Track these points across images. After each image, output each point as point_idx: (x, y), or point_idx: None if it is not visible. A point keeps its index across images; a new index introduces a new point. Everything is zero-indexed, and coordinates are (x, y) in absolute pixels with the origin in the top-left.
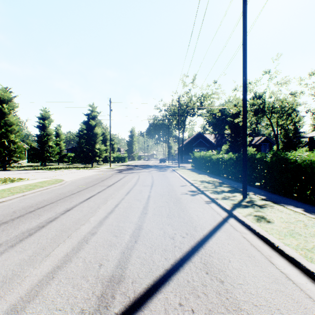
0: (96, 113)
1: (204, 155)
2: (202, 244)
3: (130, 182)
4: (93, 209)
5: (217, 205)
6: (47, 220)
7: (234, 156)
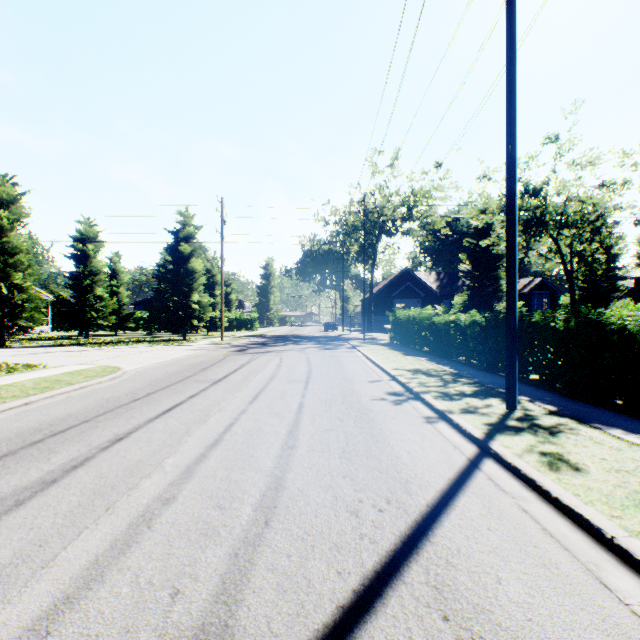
0: (193, 228)
1: (417, 316)
2: (425, 529)
3: (262, 374)
4: (174, 438)
5: (453, 428)
6: (67, 465)
7: (481, 318)
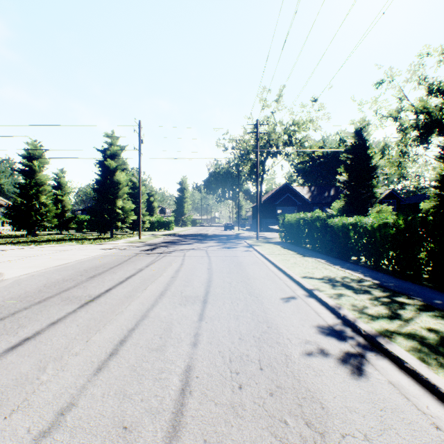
0: (118, 148)
1: (309, 219)
2: None
3: (154, 284)
4: None
5: None
6: None
7: (399, 220)
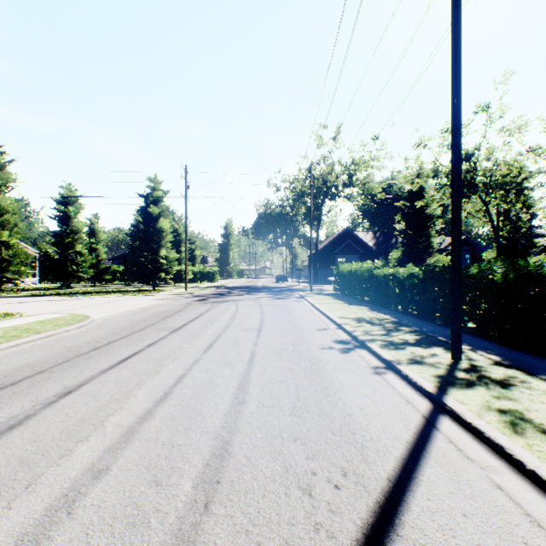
0: (161, 193)
1: (358, 269)
2: (391, 516)
3: (218, 322)
4: (124, 391)
5: (402, 379)
6: (4, 425)
7: (419, 271)
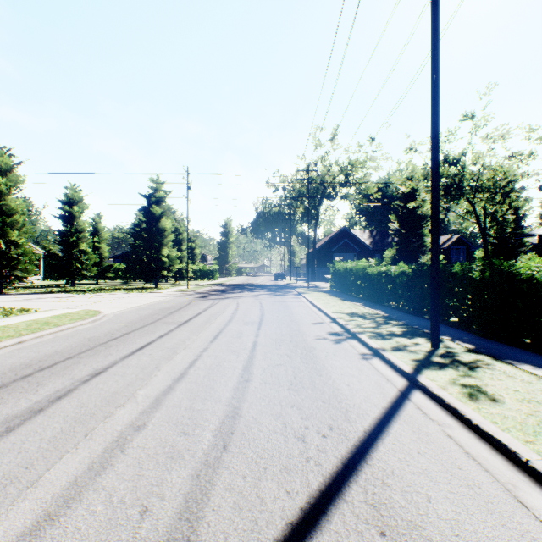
0: (163, 193)
1: (354, 267)
2: (363, 453)
3: (221, 317)
4: (146, 372)
5: (385, 363)
6: (52, 396)
7: (409, 269)
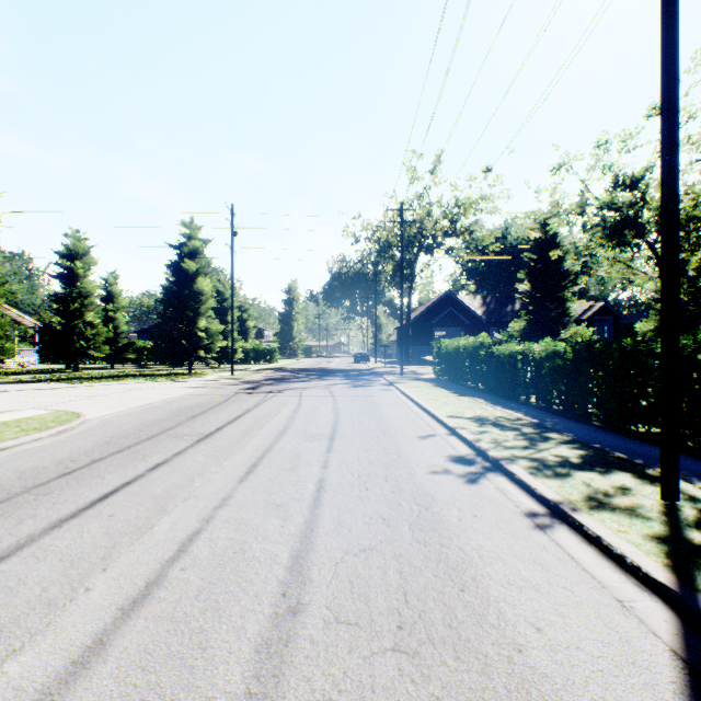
0: (200, 242)
1: (470, 346)
2: None
3: (270, 424)
4: (71, 577)
5: (588, 543)
6: None
7: (567, 348)
